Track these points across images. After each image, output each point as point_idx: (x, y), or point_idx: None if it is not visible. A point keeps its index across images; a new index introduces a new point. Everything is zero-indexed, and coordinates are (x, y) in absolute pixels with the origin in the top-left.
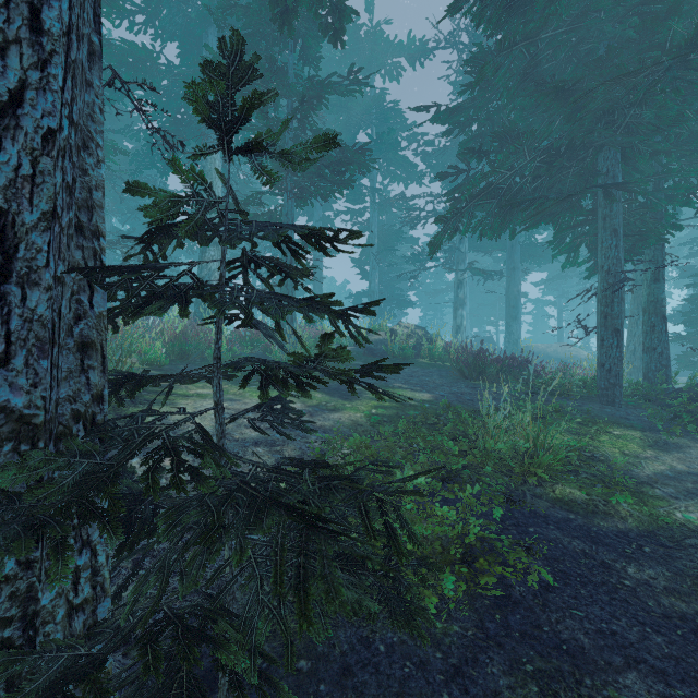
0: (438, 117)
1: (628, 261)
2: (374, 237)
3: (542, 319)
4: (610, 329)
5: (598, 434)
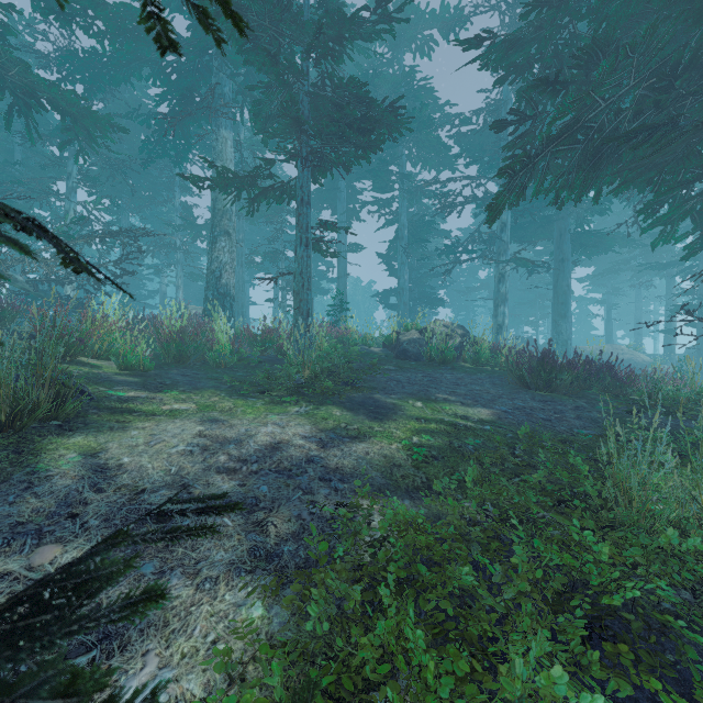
0: (495, 46)
1: None
2: (403, 228)
3: (585, 318)
4: None
5: None
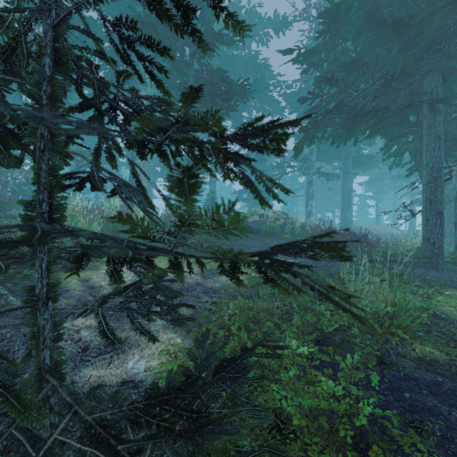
0: (300, 56)
1: (445, 160)
2: (251, 151)
3: (364, 208)
4: (434, 212)
5: (436, 295)
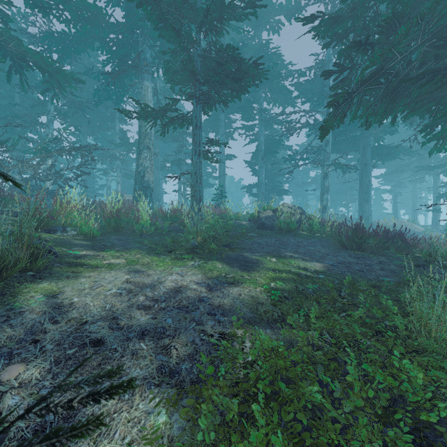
0: (324, 21)
1: None
2: (261, 144)
3: (379, 202)
4: None
5: None
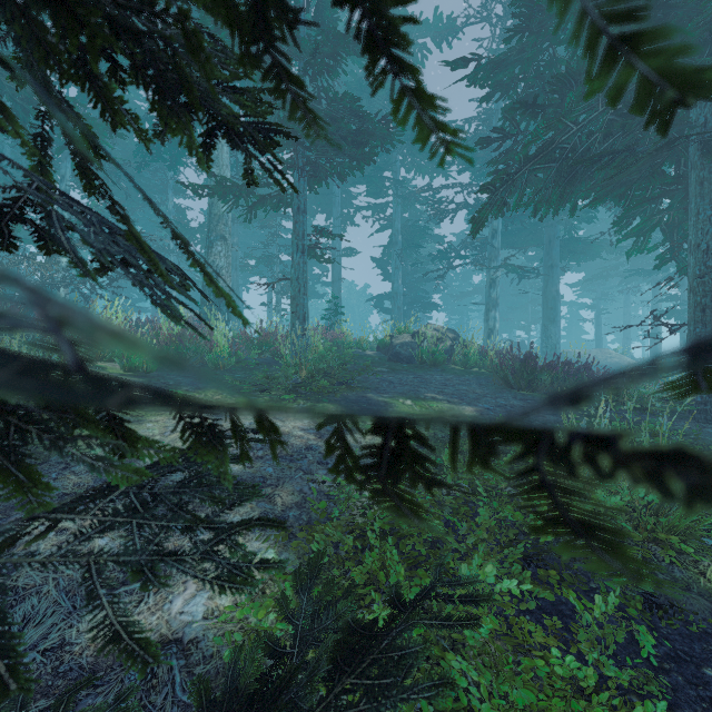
0: (480, 69)
1: None
2: (397, 233)
3: (576, 323)
4: (709, 326)
5: None
